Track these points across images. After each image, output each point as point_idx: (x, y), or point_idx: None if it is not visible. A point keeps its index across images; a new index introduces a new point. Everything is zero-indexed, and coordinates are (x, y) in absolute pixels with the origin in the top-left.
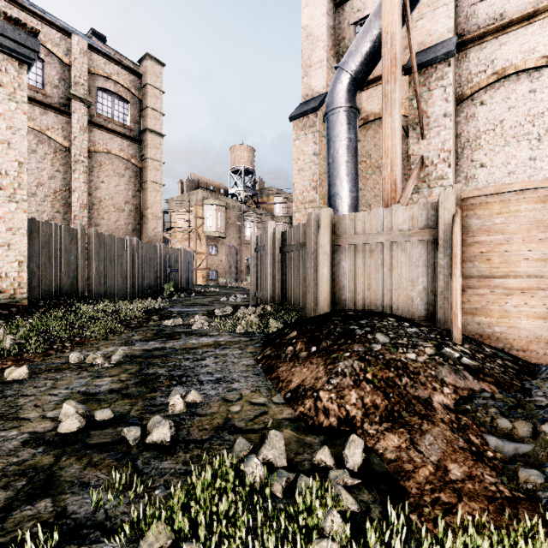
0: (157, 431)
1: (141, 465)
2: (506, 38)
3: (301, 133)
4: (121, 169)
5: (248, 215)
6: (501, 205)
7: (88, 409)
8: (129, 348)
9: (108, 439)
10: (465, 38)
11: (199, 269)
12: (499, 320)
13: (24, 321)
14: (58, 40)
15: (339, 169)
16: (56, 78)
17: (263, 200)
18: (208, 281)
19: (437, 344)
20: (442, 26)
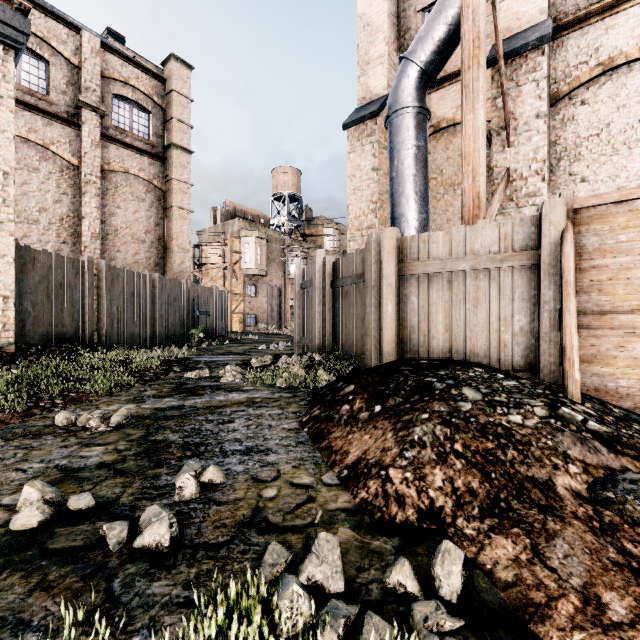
0: (150, 530)
1: (119, 588)
2: (614, 20)
3: (357, 144)
4: (141, 193)
5: (293, 249)
6: (628, 216)
7: (61, 493)
8: (137, 406)
9: (78, 542)
10: (562, 22)
11: (235, 313)
12: (625, 371)
13: (6, 371)
14: (65, 37)
15: (405, 184)
16: (63, 82)
17: (311, 232)
18: (246, 327)
19: (550, 402)
20: (533, 6)
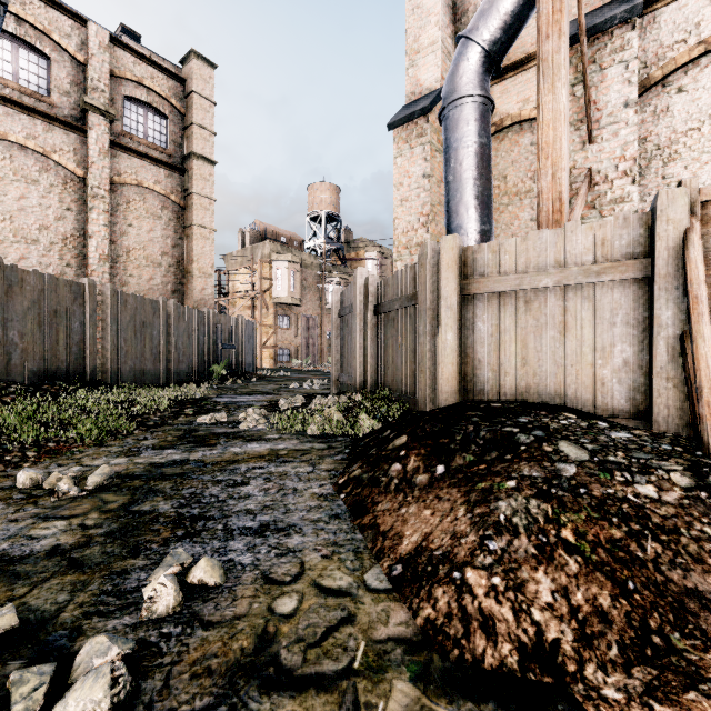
0: (78, 691)
1: None
2: None
3: (405, 146)
4: (156, 209)
5: (331, 275)
6: None
7: None
8: (129, 460)
9: None
10: None
11: (265, 347)
12: None
13: None
14: (69, 30)
15: (464, 189)
16: (67, 81)
17: (351, 256)
18: (278, 363)
19: (692, 465)
20: None
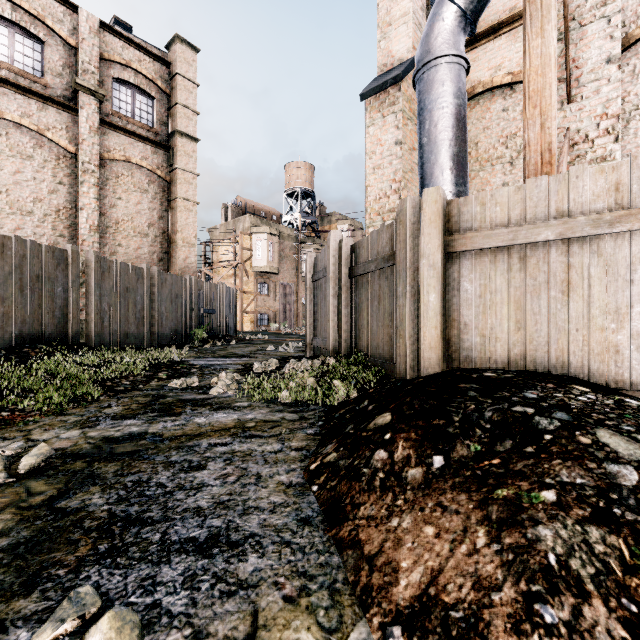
0: None
1: None
2: None
3: (378, 115)
4: (143, 183)
5: (306, 246)
6: None
7: None
8: (82, 433)
9: None
10: None
11: (246, 312)
12: None
13: None
14: (61, 15)
15: (439, 151)
16: (60, 64)
17: (324, 229)
18: (257, 326)
19: None
20: None
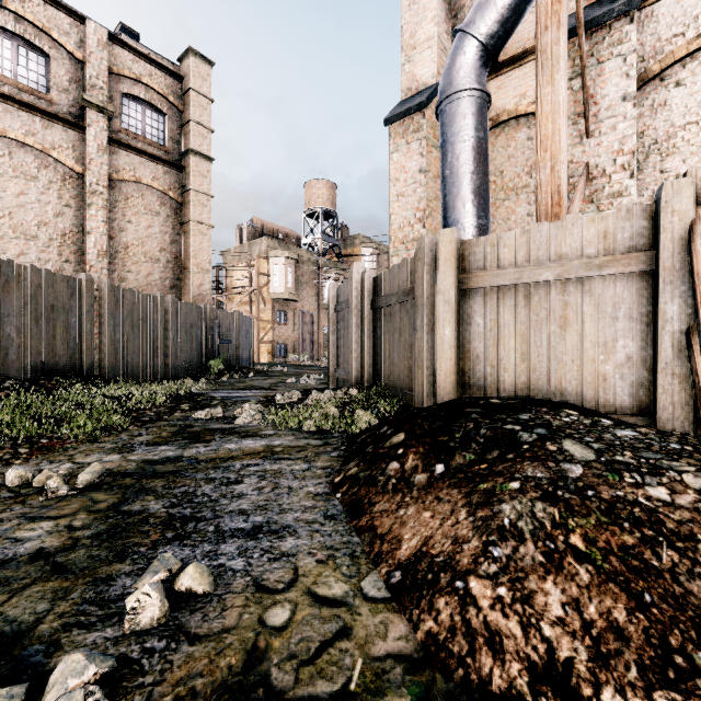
0: None
1: None
2: None
3: (402, 141)
4: (154, 205)
5: (328, 271)
6: None
7: None
8: (122, 457)
9: None
10: None
11: (262, 342)
12: None
13: None
14: (68, 27)
15: (460, 183)
16: (66, 79)
17: (347, 252)
18: (275, 358)
19: None
20: None
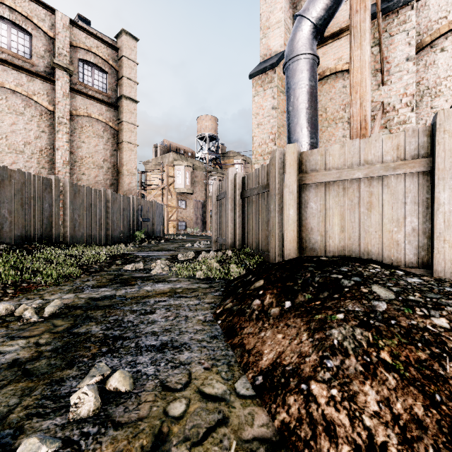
0: None
1: None
2: None
3: (260, 89)
4: (100, 131)
5: (212, 174)
6: None
7: None
8: (75, 295)
9: None
10: None
11: (170, 220)
12: None
13: None
14: (44, 16)
15: (299, 116)
16: (42, 49)
17: (225, 162)
18: (178, 230)
19: None
20: None
